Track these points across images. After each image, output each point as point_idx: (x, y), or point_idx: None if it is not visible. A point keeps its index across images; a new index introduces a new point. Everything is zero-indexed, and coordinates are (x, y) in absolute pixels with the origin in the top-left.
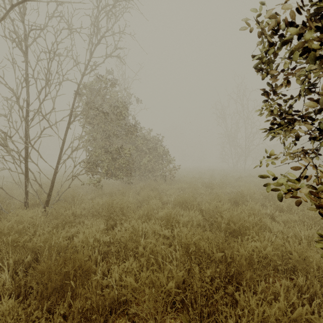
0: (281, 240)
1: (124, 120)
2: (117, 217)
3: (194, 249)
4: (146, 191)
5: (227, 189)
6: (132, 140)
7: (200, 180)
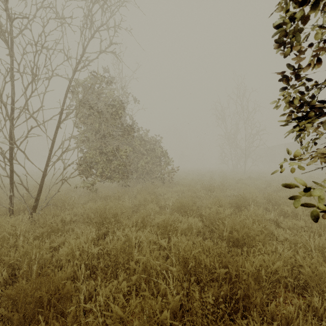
0: (290, 251)
1: (120, 120)
2: (109, 225)
3: (193, 264)
4: (142, 195)
5: (227, 192)
6: (129, 141)
7: (199, 182)
